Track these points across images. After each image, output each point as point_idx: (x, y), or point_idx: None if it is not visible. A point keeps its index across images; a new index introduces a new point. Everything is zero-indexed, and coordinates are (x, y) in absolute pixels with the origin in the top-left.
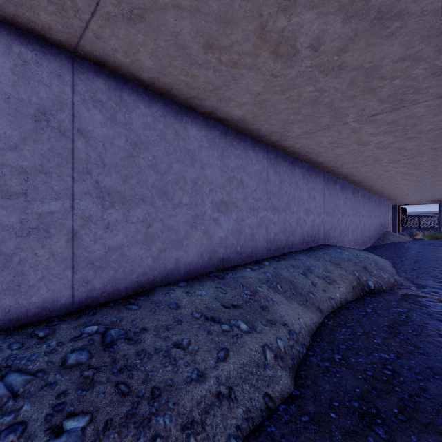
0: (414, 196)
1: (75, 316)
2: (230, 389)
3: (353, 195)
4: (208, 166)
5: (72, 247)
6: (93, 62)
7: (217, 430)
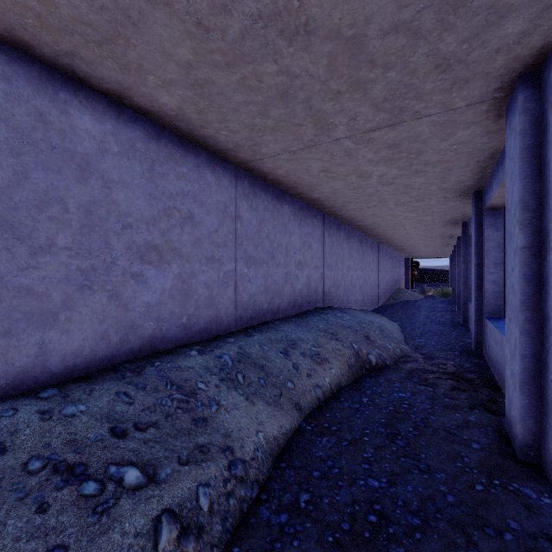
0: (426, 248)
1: None
2: None
3: (361, 244)
4: (119, 185)
5: None
6: None
7: None
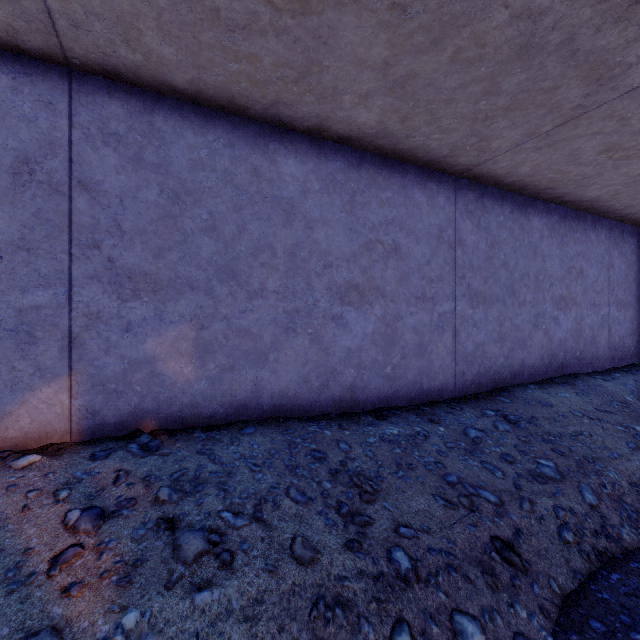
0: None
1: (462, 401)
2: None
3: None
4: (548, 257)
5: (455, 342)
6: (467, 178)
7: None
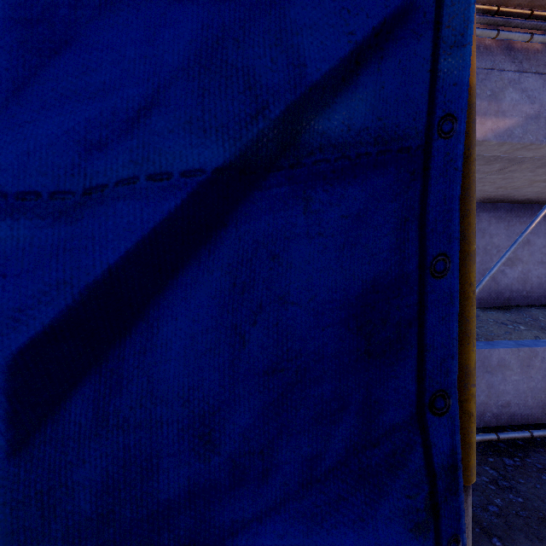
0: None
1: None
2: None
3: None
4: (495, 235)
5: None
6: None
7: None
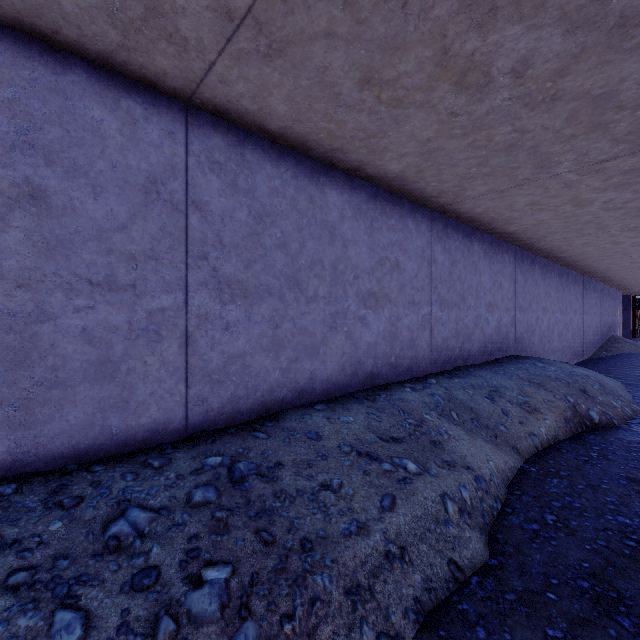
0: None
1: (191, 444)
2: (402, 548)
3: (561, 280)
4: (352, 243)
5: (186, 354)
6: (210, 112)
7: (390, 600)
